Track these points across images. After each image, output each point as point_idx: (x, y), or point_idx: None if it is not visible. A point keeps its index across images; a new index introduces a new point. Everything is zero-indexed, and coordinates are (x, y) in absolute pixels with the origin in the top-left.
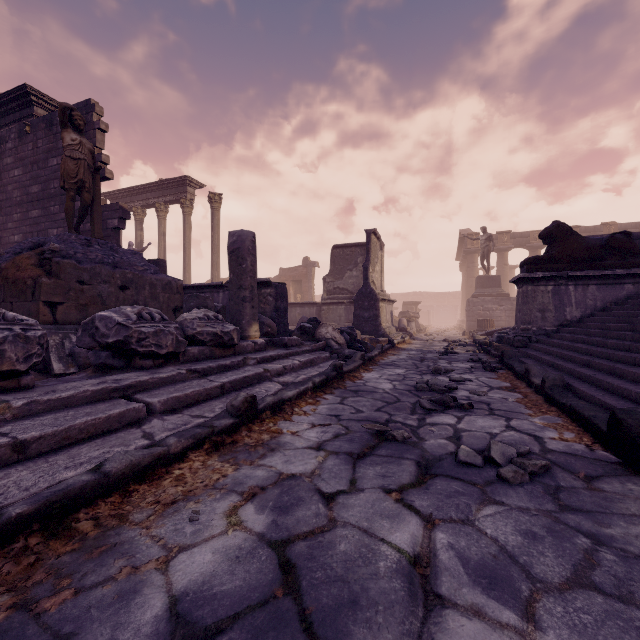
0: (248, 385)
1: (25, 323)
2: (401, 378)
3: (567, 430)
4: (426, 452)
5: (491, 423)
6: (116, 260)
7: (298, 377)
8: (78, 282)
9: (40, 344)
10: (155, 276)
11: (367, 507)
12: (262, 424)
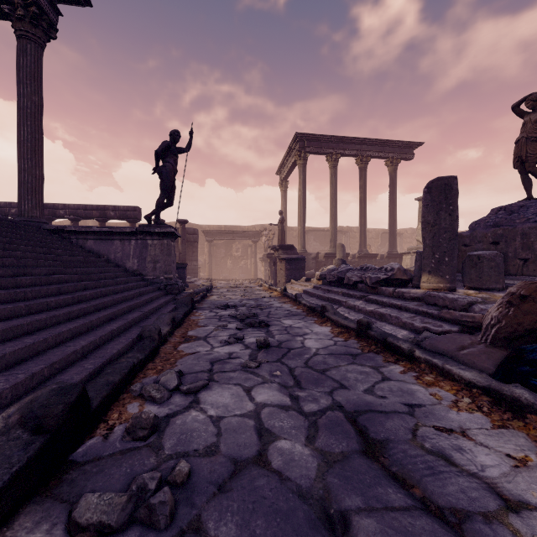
0: (335, 303)
1: (338, 271)
2: (289, 330)
3: (195, 315)
4: (244, 306)
5: (224, 312)
6: (496, 221)
7: (342, 311)
8: (464, 245)
9: (332, 276)
10: (528, 225)
11: (251, 302)
12: (294, 303)
